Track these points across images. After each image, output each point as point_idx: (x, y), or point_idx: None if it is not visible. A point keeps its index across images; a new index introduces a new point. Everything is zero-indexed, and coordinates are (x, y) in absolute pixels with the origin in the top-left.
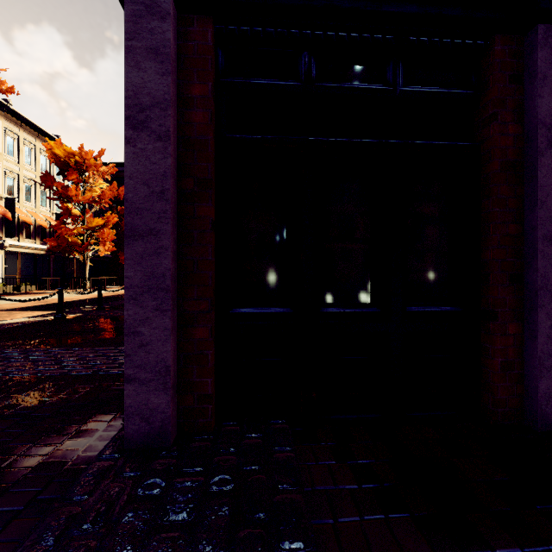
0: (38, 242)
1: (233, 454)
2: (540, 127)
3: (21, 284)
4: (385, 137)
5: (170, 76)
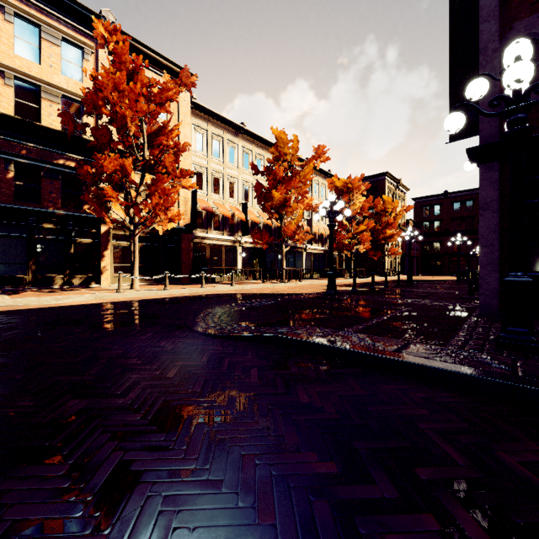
0: (320, 245)
1: None
2: None
3: (316, 273)
4: None
5: (498, 190)
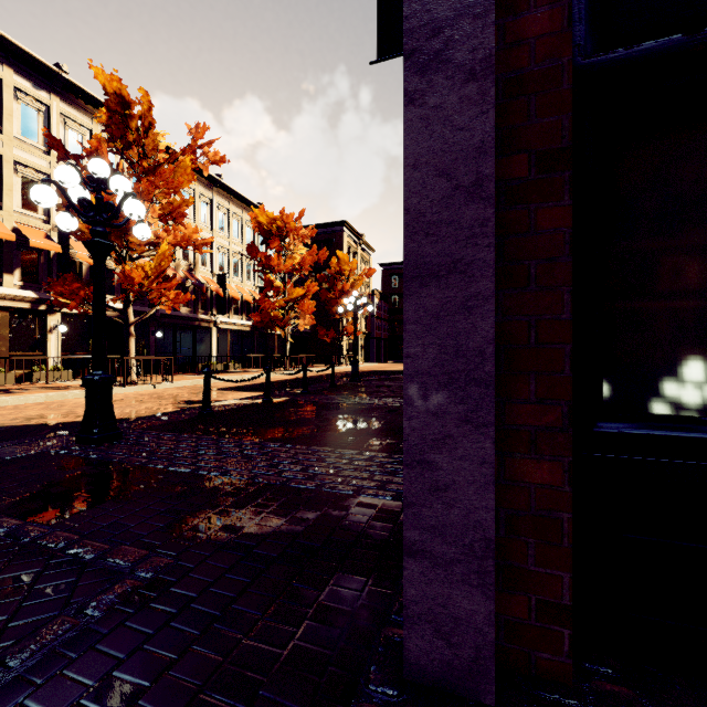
0: (244, 318)
1: None
2: None
3: (231, 362)
4: None
5: None
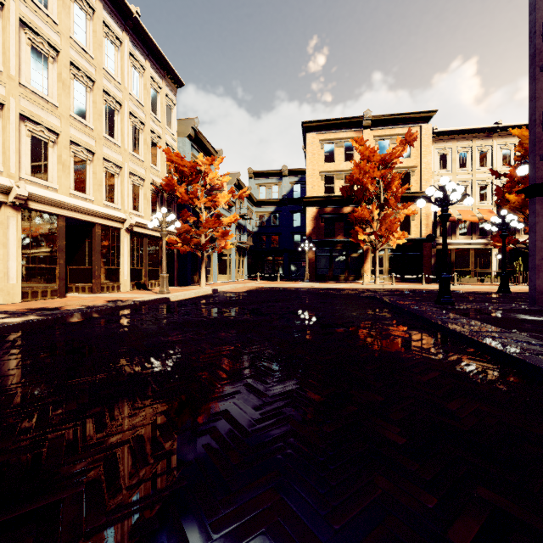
0: None
1: None
2: None
3: None
4: None
5: (536, 217)
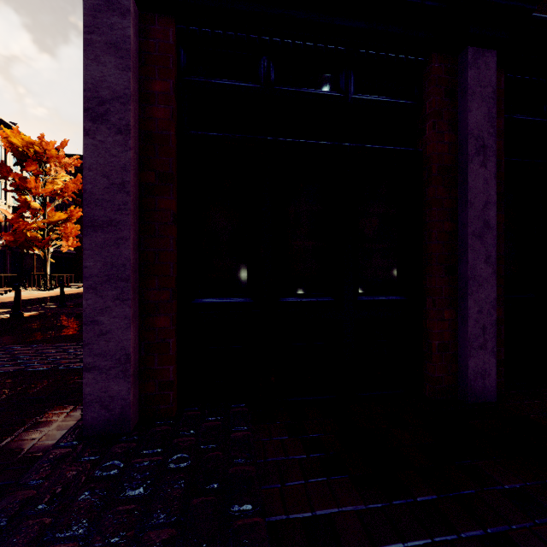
0: None
1: (192, 436)
2: (469, 137)
3: None
4: (339, 140)
5: (130, 71)
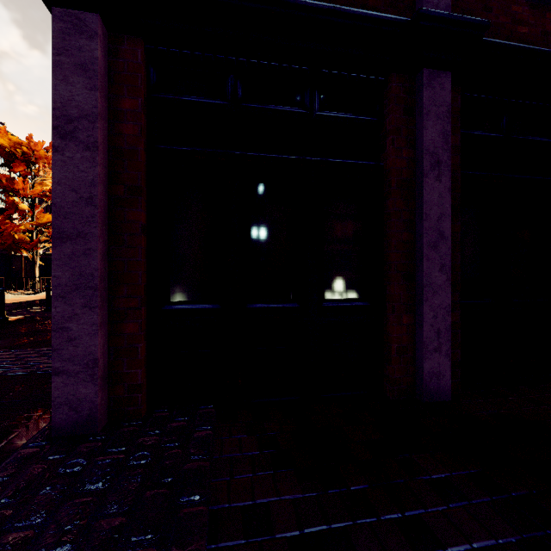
0: None
1: (157, 435)
2: (425, 153)
3: None
4: (305, 154)
5: (98, 91)
